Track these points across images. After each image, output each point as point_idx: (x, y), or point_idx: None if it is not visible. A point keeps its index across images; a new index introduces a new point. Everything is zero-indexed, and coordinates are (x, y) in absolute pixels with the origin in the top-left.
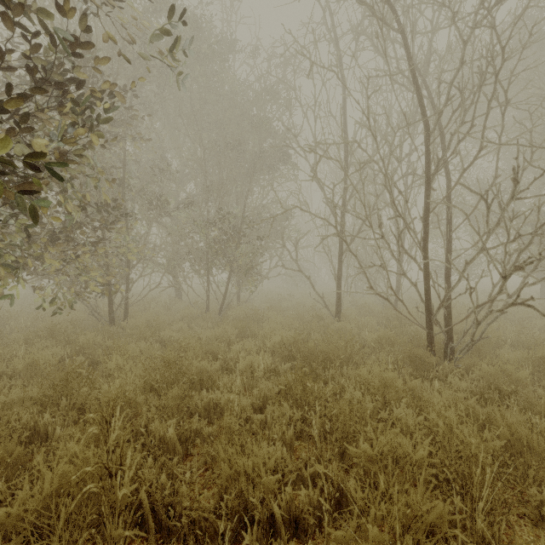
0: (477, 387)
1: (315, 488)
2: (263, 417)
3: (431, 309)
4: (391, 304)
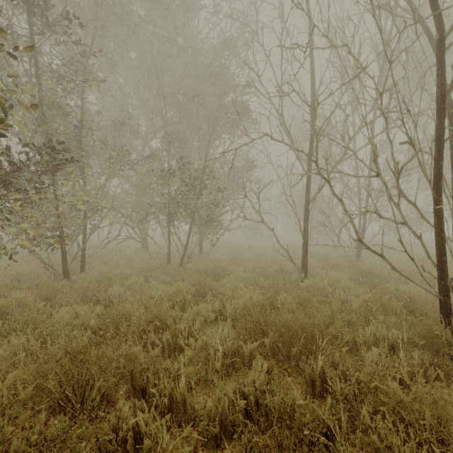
0: None
1: None
2: None
3: (446, 269)
4: (387, 261)
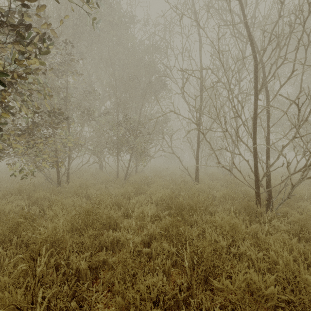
0: (292, 228)
1: (187, 307)
2: (150, 250)
3: (258, 176)
4: (232, 173)
